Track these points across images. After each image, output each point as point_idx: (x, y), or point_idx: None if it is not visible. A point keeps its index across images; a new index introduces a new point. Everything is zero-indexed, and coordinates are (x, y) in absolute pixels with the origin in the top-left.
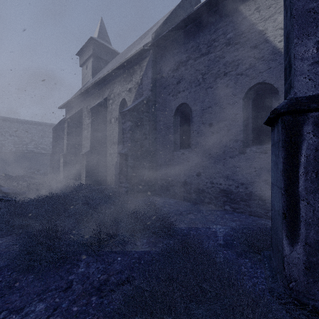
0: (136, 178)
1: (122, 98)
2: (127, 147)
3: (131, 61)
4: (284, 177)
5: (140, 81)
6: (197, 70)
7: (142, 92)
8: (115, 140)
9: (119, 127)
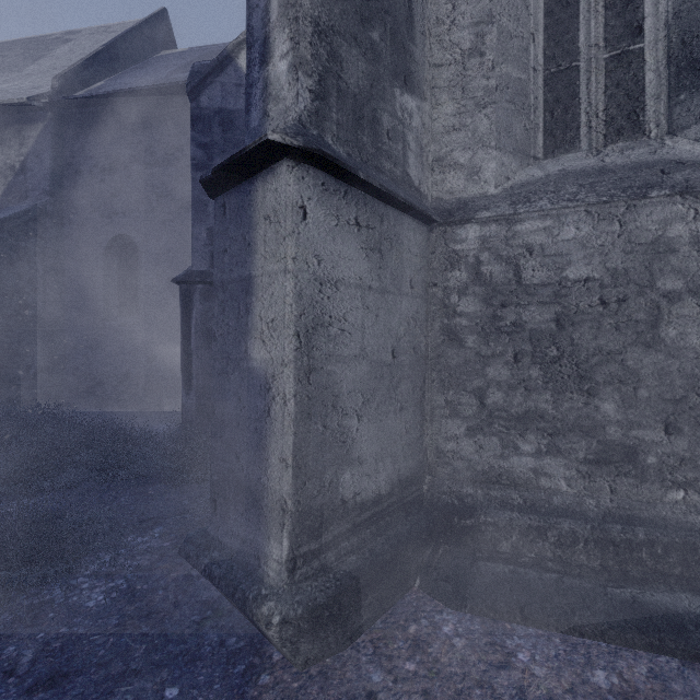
0: (7, 372)
1: None
2: None
3: None
4: (183, 337)
5: (19, 166)
6: (149, 185)
7: (25, 191)
8: None
9: None
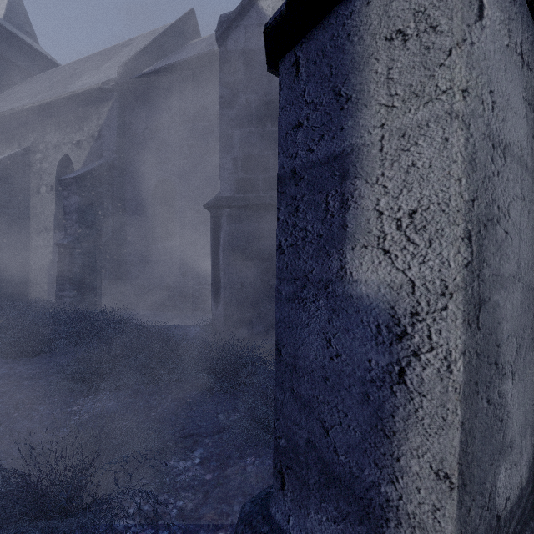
0: (89, 282)
1: (64, 155)
2: (73, 235)
3: (82, 98)
4: (212, 255)
5: (97, 134)
6: (183, 138)
7: (101, 152)
8: (49, 223)
9: (57, 202)
